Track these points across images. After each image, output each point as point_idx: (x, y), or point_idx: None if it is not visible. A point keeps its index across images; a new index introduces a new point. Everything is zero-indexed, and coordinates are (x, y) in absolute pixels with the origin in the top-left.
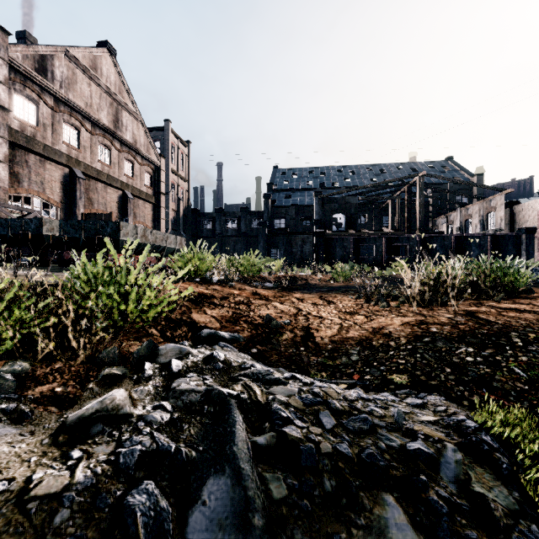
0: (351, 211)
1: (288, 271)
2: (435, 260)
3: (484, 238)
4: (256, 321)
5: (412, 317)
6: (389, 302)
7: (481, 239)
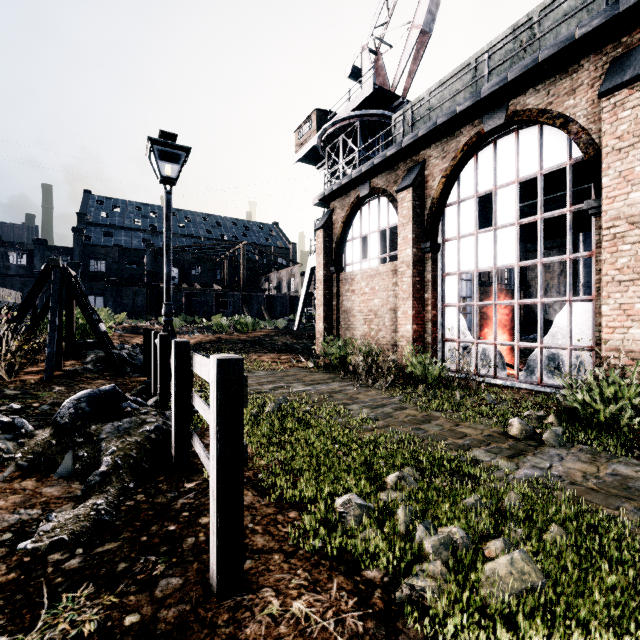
0: (185, 266)
1: (130, 323)
2: (253, 313)
3: (285, 298)
4: (134, 343)
5: (199, 339)
6: (194, 336)
7: (283, 299)
